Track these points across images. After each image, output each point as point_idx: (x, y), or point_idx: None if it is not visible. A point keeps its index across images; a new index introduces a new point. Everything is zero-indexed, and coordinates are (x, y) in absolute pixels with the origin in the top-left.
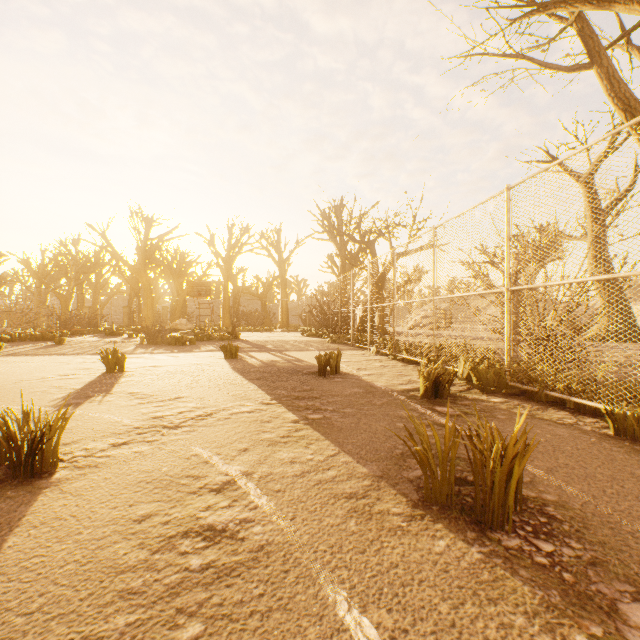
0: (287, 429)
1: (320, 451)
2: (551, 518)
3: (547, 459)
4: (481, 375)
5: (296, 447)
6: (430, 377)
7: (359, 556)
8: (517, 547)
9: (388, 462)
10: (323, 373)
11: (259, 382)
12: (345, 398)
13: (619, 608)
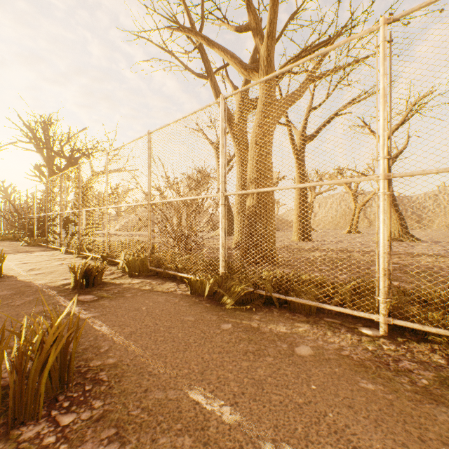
0: None
1: None
2: (98, 383)
3: (136, 324)
4: (131, 264)
5: None
6: (81, 271)
7: None
8: (35, 435)
9: None
10: None
11: None
12: None
13: None
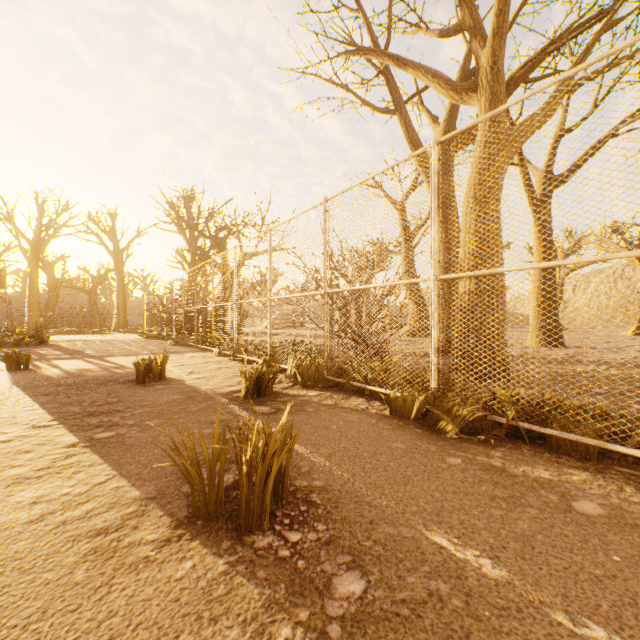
0: (53, 458)
1: (87, 480)
2: (312, 505)
3: (332, 445)
4: (304, 371)
5: (53, 481)
6: (253, 377)
7: (67, 617)
8: (268, 545)
9: (172, 478)
10: (143, 380)
11: (46, 399)
12: (157, 408)
13: (333, 583)
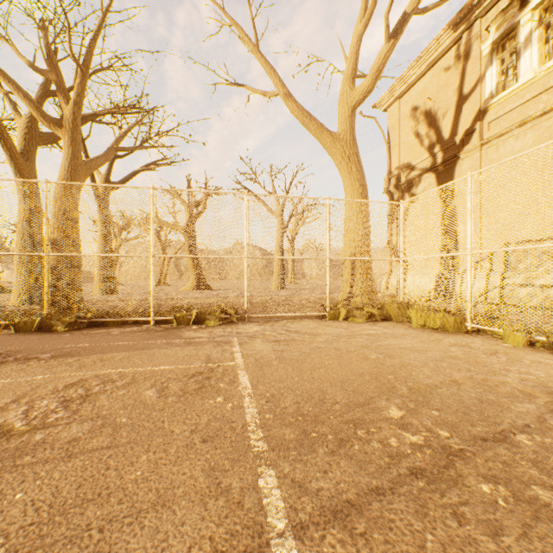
0: None
1: None
2: (8, 354)
3: None
4: None
5: None
6: None
7: None
8: (2, 361)
9: None
10: None
11: None
12: None
13: (40, 357)
